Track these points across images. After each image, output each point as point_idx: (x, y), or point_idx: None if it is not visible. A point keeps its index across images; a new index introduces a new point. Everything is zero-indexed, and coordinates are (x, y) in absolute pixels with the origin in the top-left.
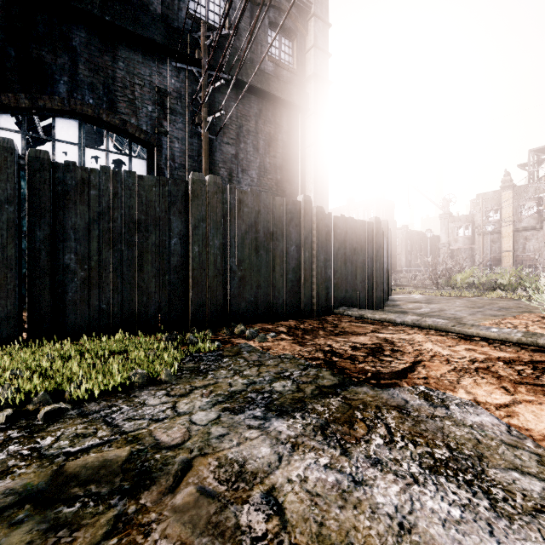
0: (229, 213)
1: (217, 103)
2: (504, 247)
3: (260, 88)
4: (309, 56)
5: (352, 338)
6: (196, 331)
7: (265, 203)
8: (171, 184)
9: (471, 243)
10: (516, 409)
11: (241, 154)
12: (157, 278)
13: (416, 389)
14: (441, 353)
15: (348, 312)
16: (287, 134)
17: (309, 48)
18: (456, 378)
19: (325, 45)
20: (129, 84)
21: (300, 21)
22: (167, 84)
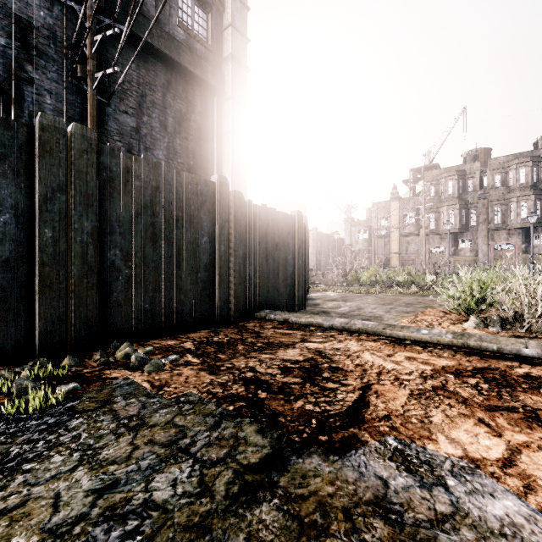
0: (109, 184)
1: (111, 60)
2: (393, 249)
3: (168, 55)
4: (226, 35)
5: (280, 353)
6: (41, 364)
7: (166, 178)
8: None
9: (368, 245)
10: (525, 467)
11: (144, 129)
12: None
13: (386, 446)
14: (386, 368)
15: (271, 316)
16: (201, 116)
17: (226, 26)
18: (422, 412)
19: (243, 28)
20: None
21: None
22: (32, 15)
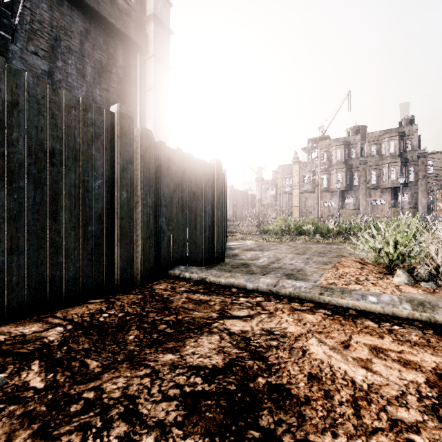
0: None
1: None
2: (294, 203)
3: (85, 2)
4: None
5: (189, 348)
6: None
7: (31, 94)
8: None
9: (275, 200)
10: None
11: (58, 74)
12: None
13: None
14: (358, 385)
15: (186, 275)
16: (123, 70)
17: None
18: None
19: None
20: None
21: None
22: None
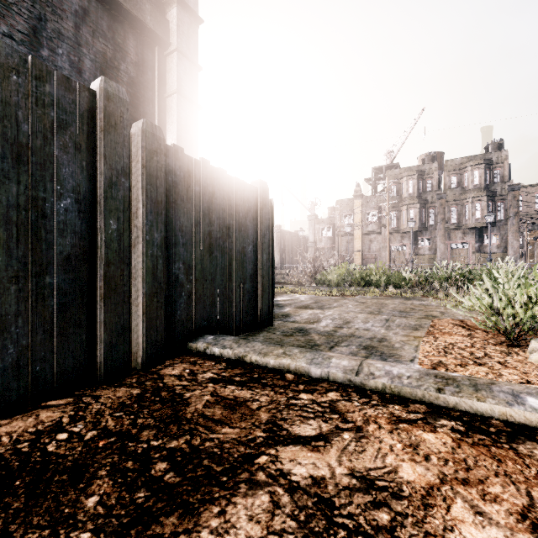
0: None
1: None
2: (356, 247)
3: None
4: None
5: None
6: None
7: None
8: None
9: (332, 243)
10: None
11: None
12: None
13: None
14: None
15: (214, 350)
16: (136, 68)
17: None
18: None
19: None
20: None
21: None
22: None
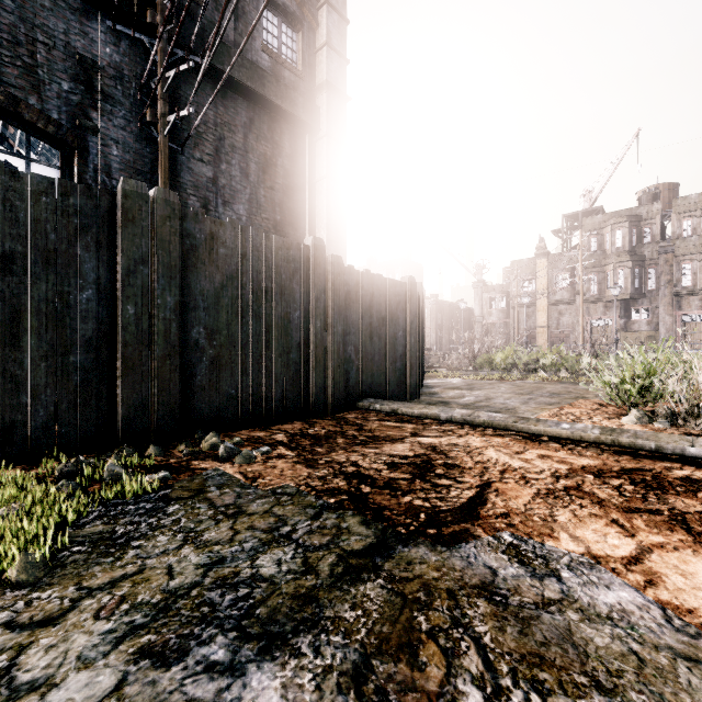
0: (193, 253)
1: (184, 98)
2: (539, 322)
3: (250, 88)
4: (320, 57)
5: (387, 447)
6: (127, 452)
7: (254, 244)
8: (81, 194)
9: (506, 317)
10: (652, 565)
11: (222, 179)
12: (50, 359)
13: (500, 540)
14: (512, 466)
15: (376, 407)
16: (290, 160)
17: (320, 46)
18: (547, 511)
19: (342, 47)
20: (24, 39)
21: (308, 7)
22: (97, 53)
